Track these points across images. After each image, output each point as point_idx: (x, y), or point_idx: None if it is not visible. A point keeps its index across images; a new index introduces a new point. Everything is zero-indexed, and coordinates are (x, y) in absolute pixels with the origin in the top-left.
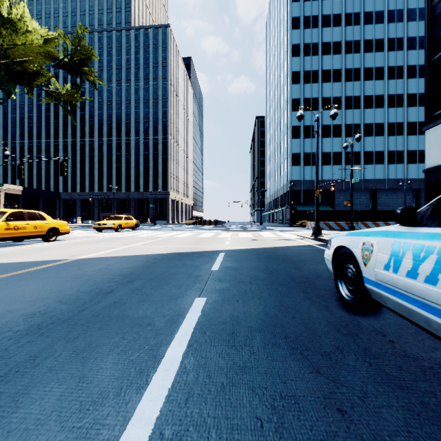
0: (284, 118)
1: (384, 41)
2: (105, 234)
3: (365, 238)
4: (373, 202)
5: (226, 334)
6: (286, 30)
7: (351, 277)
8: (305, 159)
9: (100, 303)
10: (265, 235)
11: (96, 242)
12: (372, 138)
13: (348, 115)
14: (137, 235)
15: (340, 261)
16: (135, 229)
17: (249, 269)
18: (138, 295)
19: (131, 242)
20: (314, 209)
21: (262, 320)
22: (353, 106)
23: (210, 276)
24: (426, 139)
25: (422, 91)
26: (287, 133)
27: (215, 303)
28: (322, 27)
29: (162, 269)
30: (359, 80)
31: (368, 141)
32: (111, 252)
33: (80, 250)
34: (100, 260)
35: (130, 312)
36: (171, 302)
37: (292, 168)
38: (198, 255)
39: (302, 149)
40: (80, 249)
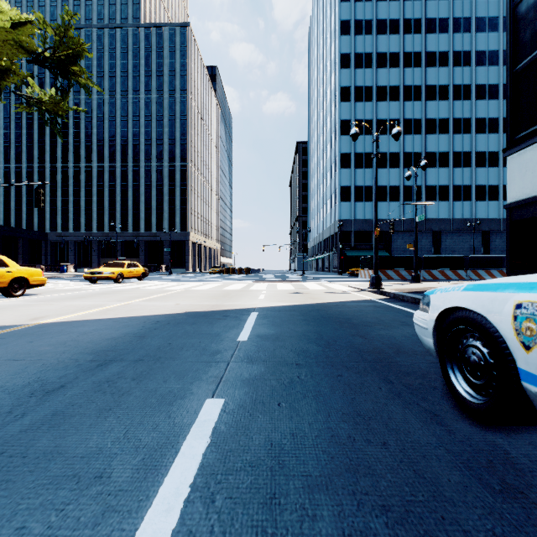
0: (332, 143)
1: (448, 54)
2: (99, 286)
3: (523, 296)
4: (436, 246)
5: (257, 504)
6: (333, 36)
7: (479, 363)
8: (357, 194)
9: (24, 417)
10: (310, 286)
11: (82, 297)
12: (435, 169)
13: (407, 141)
14: (143, 287)
15: (452, 333)
16: (142, 279)
17: (294, 339)
18: (104, 396)
19: (130, 297)
20: (367, 254)
21: (327, 453)
22: (413, 131)
23: (235, 352)
24: (507, 167)
25: (492, 115)
26: (335, 161)
27: (239, 411)
28: (377, 34)
29: (162, 341)
30: (420, 99)
31: (431, 173)
32: (96, 312)
33: (50, 309)
34: (72, 325)
35: (73, 440)
36: (160, 411)
37: (341, 204)
38: (221, 317)
39: (352, 181)
40: (52, 308)
